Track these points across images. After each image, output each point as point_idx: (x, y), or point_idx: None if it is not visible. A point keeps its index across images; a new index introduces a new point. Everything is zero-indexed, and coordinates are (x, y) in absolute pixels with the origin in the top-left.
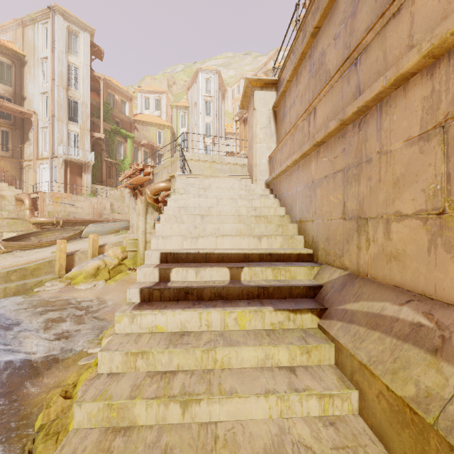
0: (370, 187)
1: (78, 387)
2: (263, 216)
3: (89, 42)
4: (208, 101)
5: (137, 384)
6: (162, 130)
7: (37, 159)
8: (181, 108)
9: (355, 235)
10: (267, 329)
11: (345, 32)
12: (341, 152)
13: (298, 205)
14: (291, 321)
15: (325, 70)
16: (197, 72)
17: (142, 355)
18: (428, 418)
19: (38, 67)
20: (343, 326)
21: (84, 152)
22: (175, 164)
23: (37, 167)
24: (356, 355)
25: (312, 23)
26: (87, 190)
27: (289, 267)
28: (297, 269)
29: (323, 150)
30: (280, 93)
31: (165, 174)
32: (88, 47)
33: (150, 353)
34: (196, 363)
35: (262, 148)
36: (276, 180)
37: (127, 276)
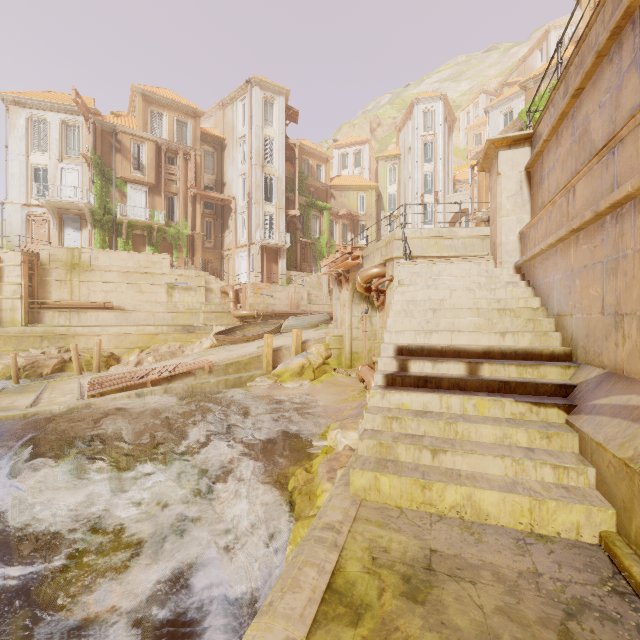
0: (626, 283)
1: (315, 467)
2: (508, 309)
3: (284, 106)
4: (429, 142)
5: (396, 437)
6: (365, 193)
7: (236, 248)
8: (390, 159)
9: (613, 332)
10: (507, 418)
11: (611, 104)
12: (600, 243)
13: (555, 296)
14: (534, 414)
15: (589, 139)
16: (412, 105)
17: (396, 419)
18: (635, 467)
19: (237, 149)
20: (589, 418)
21: (280, 235)
22: (391, 245)
23: (236, 256)
24: (594, 438)
25: (575, 77)
26: (282, 278)
27: (536, 365)
28: (547, 367)
29: (583, 237)
30: (535, 153)
31: (378, 256)
32: (283, 113)
33: (402, 419)
34: (439, 432)
35: (509, 222)
36: (529, 263)
37: (332, 377)
